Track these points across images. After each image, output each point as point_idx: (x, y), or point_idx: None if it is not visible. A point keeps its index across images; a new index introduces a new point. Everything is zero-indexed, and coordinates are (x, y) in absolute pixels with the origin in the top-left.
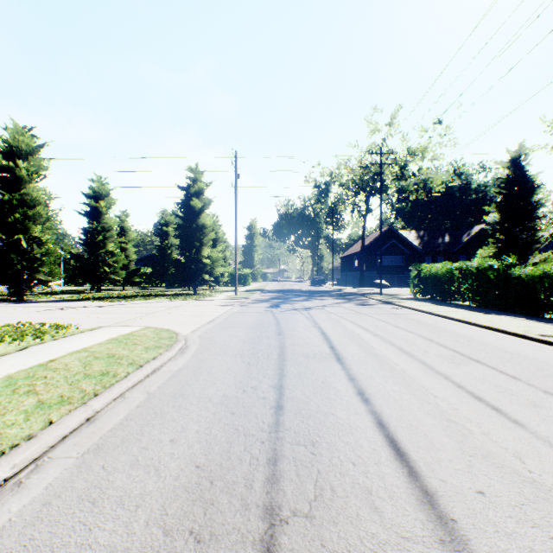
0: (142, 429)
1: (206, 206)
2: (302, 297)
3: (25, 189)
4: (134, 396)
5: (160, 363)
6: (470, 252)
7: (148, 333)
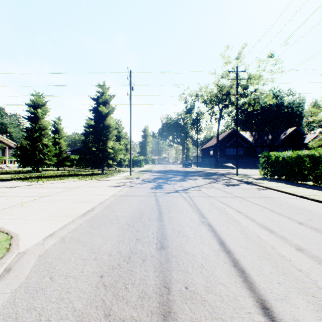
0: None
1: (111, 111)
2: (179, 177)
3: None
4: None
5: None
6: (286, 145)
7: None
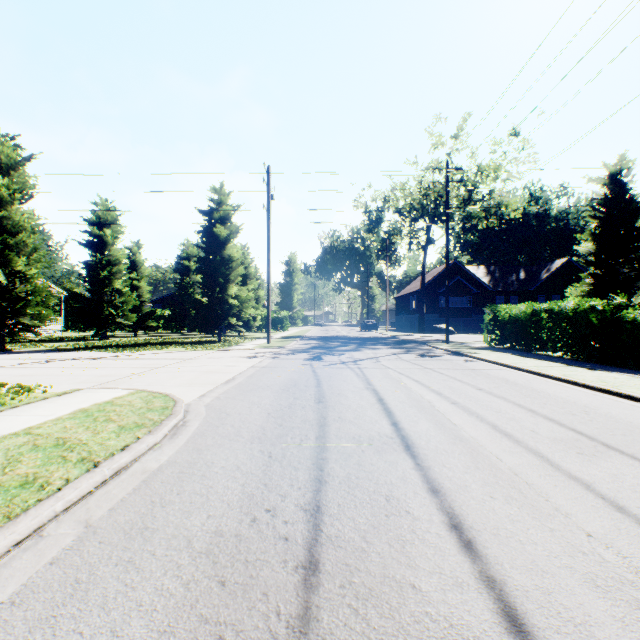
0: (27, 636)
1: (234, 234)
2: (351, 346)
3: (4, 211)
4: (59, 532)
5: (130, 457)
6: (550, 291)
7: (135, 401)
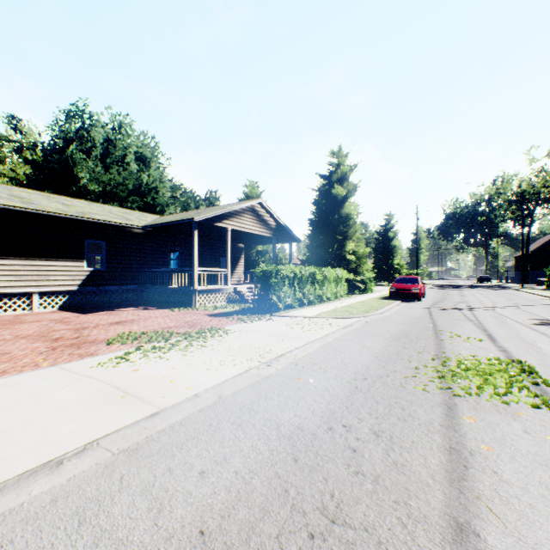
0: None
1: (395, 234)
2: (461, 287)
3: None
4: None
5: None
6: None
7: None
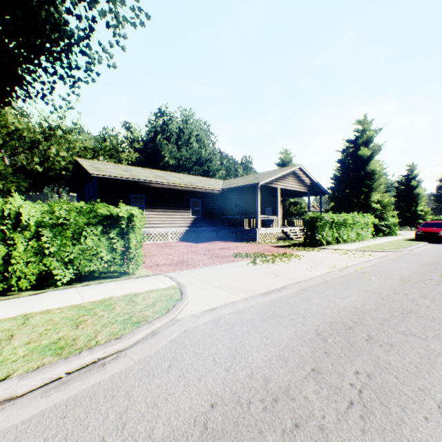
0: None
1: (419, 183)
2: None
3: None
4: None
5: None
6: None
7: None
